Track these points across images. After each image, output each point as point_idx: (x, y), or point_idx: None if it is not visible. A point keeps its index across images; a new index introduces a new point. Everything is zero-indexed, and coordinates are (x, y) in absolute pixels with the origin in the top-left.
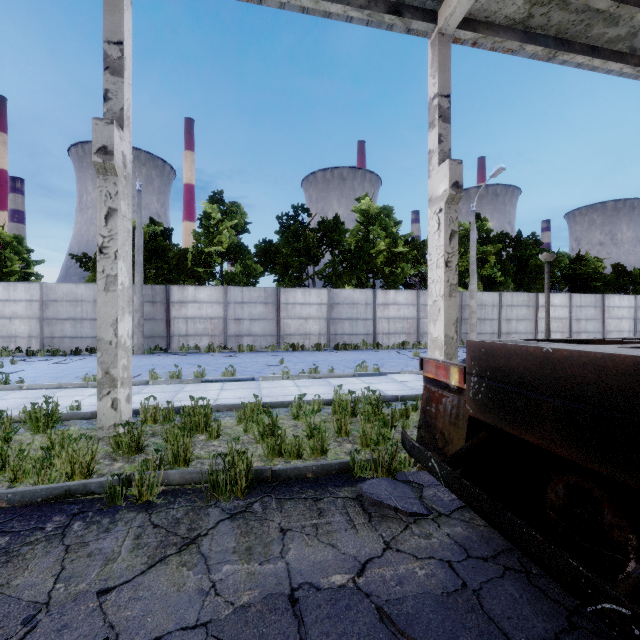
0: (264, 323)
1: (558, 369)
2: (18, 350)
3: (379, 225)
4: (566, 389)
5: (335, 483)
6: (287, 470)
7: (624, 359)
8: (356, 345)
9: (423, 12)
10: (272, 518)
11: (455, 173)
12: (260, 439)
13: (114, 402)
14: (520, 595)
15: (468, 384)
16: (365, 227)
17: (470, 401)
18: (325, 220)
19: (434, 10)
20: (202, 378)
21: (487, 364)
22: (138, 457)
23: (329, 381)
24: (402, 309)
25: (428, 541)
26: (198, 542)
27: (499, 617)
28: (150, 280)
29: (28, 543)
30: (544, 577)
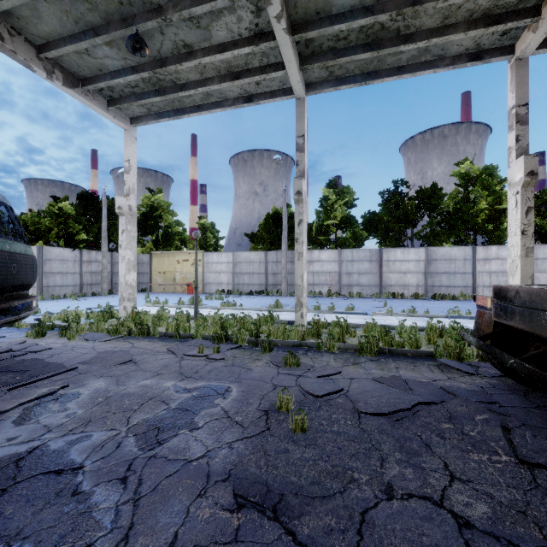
0: (369, 276)
1: (520, 295)
2: (223, 291)
3: (480, 185)
4: (522, 302)
5: (424, 359)
6: (396, 350)
7: (534, 289)
8: (453, 296)
9: (501, 49)
10: (390, 363)
11: (530, 164)
12: (380, 337)
13: (302, 314)
14: (515, 398)
15: (493, 305)
16: (464, 189)
17: (494, 313)
18: (423, 189)
19: (512, 44)
20: (333, 310)
21: (499, 295)
22: (318, 339)
23: (424, 319)
24: (506, 263)
25: (473, 381)
26: (359, 364)
27: (498, 399)
28: (288, 247)
29: (297, 355)
30: (534, 398)
